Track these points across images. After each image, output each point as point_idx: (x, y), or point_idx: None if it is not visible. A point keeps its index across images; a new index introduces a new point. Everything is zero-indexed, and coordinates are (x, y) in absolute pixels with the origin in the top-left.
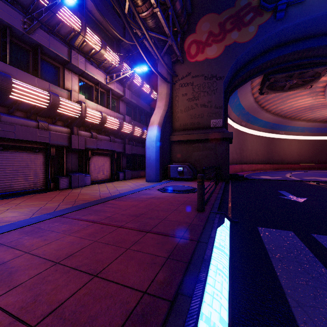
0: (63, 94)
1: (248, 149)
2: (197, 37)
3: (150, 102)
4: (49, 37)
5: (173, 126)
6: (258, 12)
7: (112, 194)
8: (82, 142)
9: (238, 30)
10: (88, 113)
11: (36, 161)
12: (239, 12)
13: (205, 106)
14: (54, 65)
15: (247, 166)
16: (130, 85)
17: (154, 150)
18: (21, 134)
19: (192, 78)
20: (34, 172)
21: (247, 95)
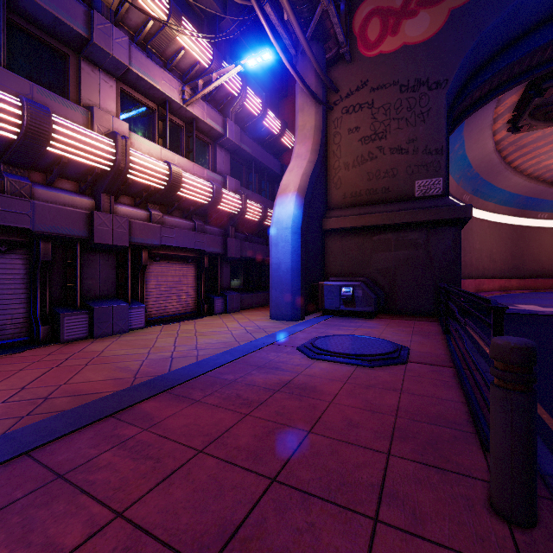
0: (72, 115)
1: (473, 249)
2: None
3: (281, 155)
4: None
5: (330, 199)
6: None
7: (173, 364)
8: (121, 230)
9: None
10: (134, 161)
11: (1, 274)
12: None
13: (402, 150)
14: (56, 48)
15: (473, 282)
16: (237, 115)
17: (287, 250)
18: None
19: (371, 92)
20: None
21: (482, 135)
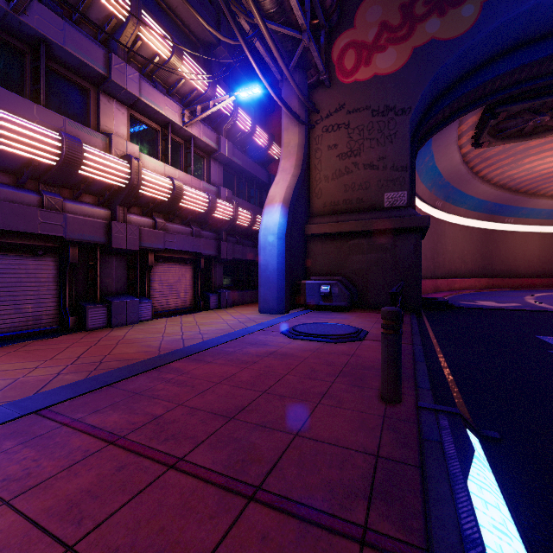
0: (95, 141)
1: (446, 251)
2: (358, 34)
3: (269, 165)
4: (64, 25)
5: (312, 207)
6: None
7: (185, 343)
8: (133, 237)
9: (441, 15)
10: (144, 178)
11: (38, 274)
12: None
13: (373, 166)
14: (79, 84)
15: (445, 282)
16: (229, 131)
17: (274, 253)
18: (1, 218)
19: (347, 114)
20: (36, 296)
21: (449, 150)
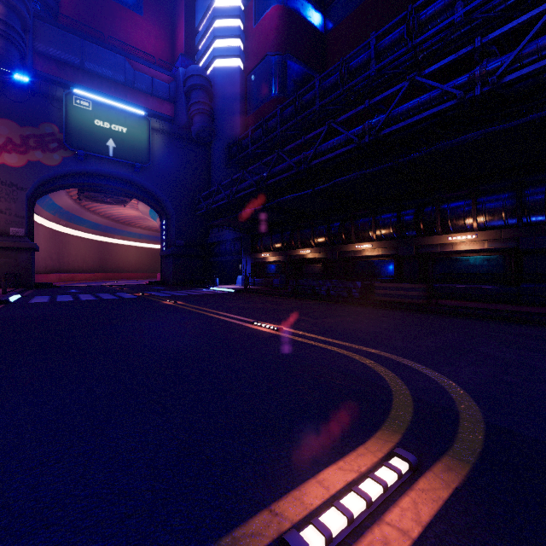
0: None
1: (71, 254)
2: None
3: None
4: None
5: None
6: (63, 145)
7: None
8: None
9: (43, 152)
10: None
11: None
12: (44, 136)
13: (3, 212)
14: None
15: (69, 275)
16: None
17: None
18: None
19: None
20: None
21: (63, 198)
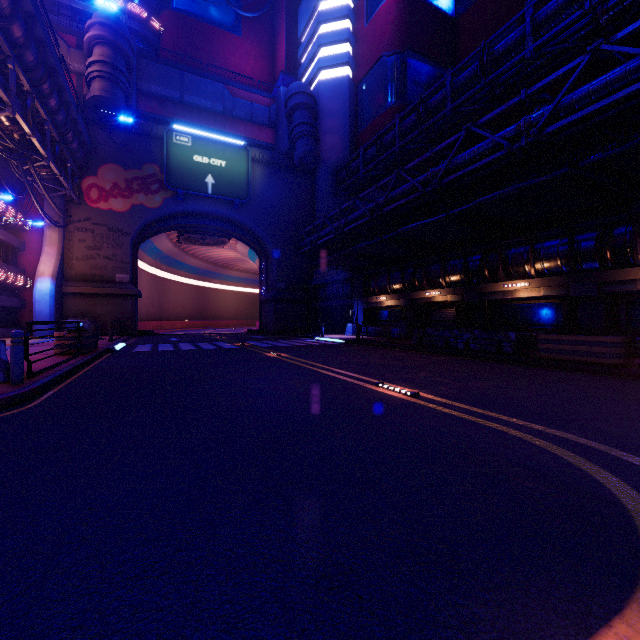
0: None
1: (171, 301)
2: (100, 182)
3: (19, 233)
4: None
5: (66, 274)
6: (164, 186)
7: None
8: None
9: (146, 194)
10: None
11: None
12: (146, 177)
13: (110, 258)
14: None
15: (169, 323)
16: None
17: (47, 305)
18: None
19: (93, 225)
20: None
21: (164, 241)
